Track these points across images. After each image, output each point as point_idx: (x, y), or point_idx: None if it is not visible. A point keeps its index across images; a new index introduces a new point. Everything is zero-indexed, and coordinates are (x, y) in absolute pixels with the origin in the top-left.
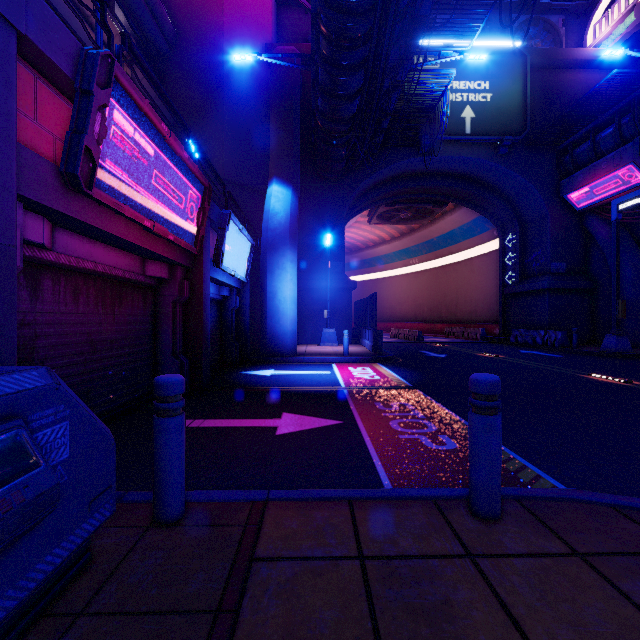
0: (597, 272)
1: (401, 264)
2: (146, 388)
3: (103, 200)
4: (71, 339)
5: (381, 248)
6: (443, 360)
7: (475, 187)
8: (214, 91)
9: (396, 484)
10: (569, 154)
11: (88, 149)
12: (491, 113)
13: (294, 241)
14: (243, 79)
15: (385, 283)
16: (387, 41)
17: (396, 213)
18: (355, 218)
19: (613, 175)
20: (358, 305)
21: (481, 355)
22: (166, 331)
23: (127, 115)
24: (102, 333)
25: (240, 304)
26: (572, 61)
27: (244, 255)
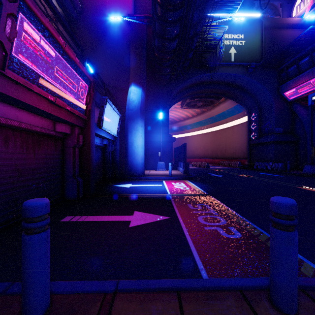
0: (299, 132)
1: (197, 129)
2: (57, 196)
3: (15, 79)
4: (2, 168)
5: (187, 121)
6: (221, 178)
7: (236, 89)
8: (101, 38)
9: (207, 268)
10: (284, 72)
11: (0, 42)
12: (244, 51)
13: (143, 115)
14: (116, 32)
15: (189, 139)
16: (193, 5)
17: (195, 103)
18: (174, 105)
19: (308, 82)
20: (176, 149)
21: (240, 175)
22: (69, 163)
23: (33, 26)
24: (26, 165)
25: (114, 149)
26: (286, 24)
27: (115, 122)
